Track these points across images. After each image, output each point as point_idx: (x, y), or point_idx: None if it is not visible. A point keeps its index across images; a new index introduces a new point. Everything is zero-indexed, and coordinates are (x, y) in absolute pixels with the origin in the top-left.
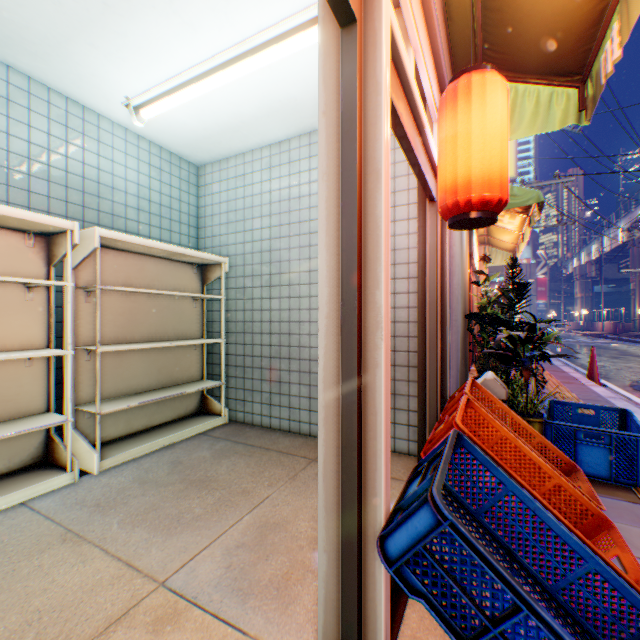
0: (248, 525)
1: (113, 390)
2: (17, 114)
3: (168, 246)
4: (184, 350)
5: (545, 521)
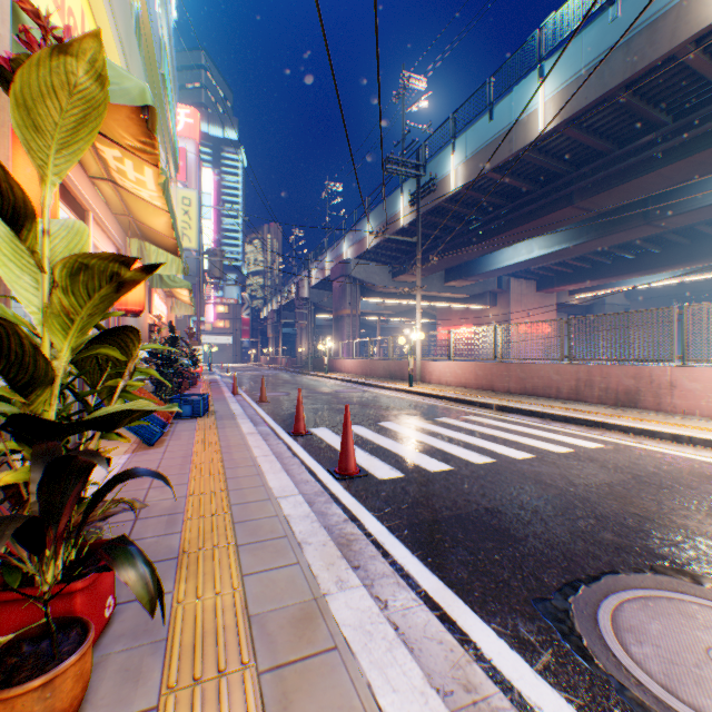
0: None
1: None
2: None
3: None
4: None
5: None
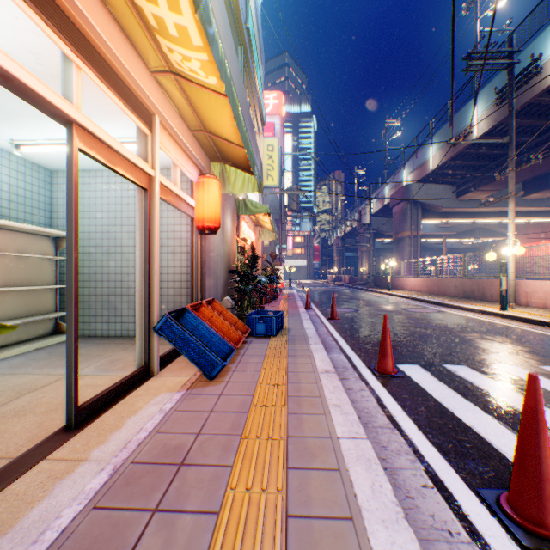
0: (105, 361)
1: None
2: None
3: (39, 228)
4: (44, 292)
5: (209, 329)
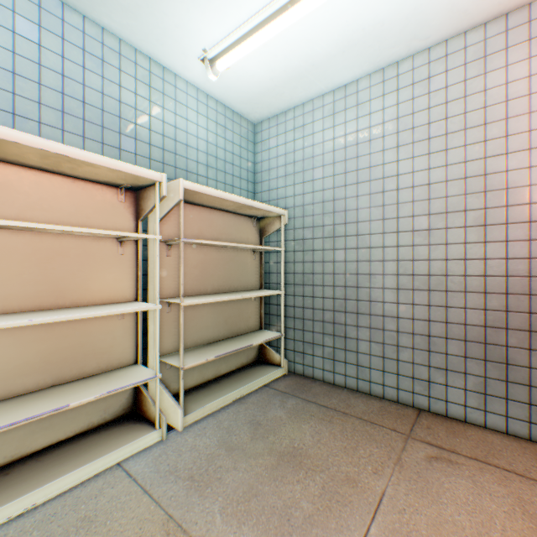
0: None
1: (188, 341)
2: (110, 74)
3: (238, 198)
4: (245, 301)
5: None
